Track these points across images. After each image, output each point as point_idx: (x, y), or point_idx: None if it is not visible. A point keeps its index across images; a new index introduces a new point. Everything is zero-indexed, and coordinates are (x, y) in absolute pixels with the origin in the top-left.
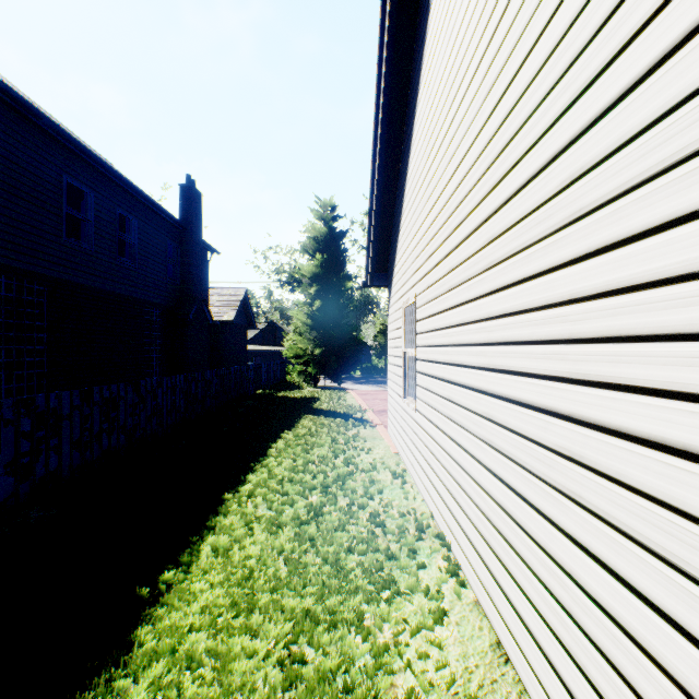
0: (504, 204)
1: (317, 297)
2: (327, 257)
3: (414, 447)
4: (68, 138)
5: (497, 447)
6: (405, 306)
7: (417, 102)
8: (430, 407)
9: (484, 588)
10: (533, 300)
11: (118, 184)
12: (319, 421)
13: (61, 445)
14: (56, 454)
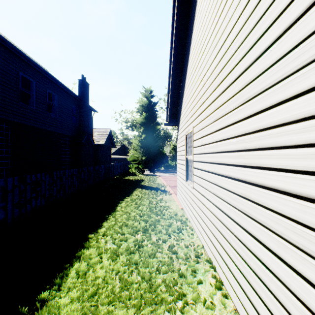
0: (259, 56)
1: (143, 133)
2: (148, 114)
3: (192, 207)
4: (21, 53)
5: (253, 217)
6: (187, 133)
7: (194, 24)
8: (202, 187)
9: (242, 304)
10: (290, 116)
11: (47, 77)
12: (143, 191)
13: (7, 205)
14: (4, 211)
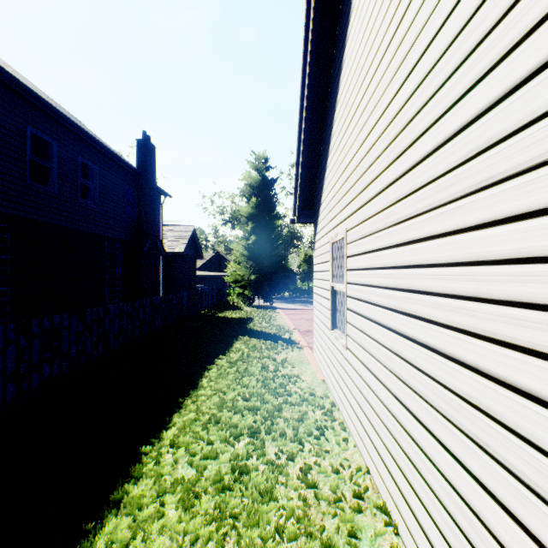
0: (522, 82)
1: (252, 233)
2: (260, 200)
3: (343, 384)
4: (29, 92)
5: (502, 460)
6: (333, 241)
7: (348, 32)
8: (366, 352)
9: None
10: None
11: (80, 136)
12: (251, 343)
13: None
14: None
